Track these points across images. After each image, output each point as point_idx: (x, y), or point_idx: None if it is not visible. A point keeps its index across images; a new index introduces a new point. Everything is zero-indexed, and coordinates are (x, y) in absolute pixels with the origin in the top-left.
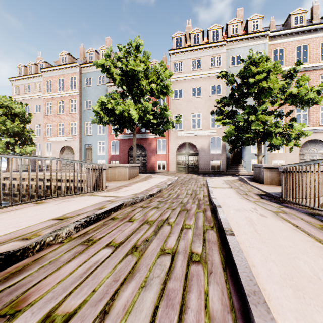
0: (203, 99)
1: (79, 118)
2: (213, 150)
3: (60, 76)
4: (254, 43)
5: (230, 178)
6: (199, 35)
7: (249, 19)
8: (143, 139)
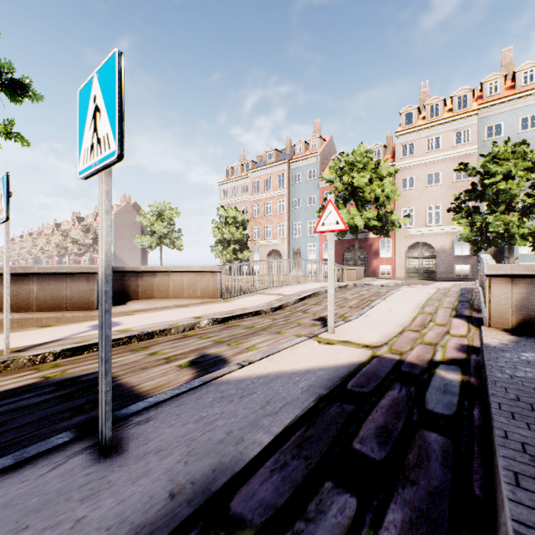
0: (443, 187)
1: (288, 219)
2: (465, 250)
3: (267, 175)
4: (524, 103)
5: (466, 283)
6: (437, 104)
7: (517, 70)
8: (361, 239)
